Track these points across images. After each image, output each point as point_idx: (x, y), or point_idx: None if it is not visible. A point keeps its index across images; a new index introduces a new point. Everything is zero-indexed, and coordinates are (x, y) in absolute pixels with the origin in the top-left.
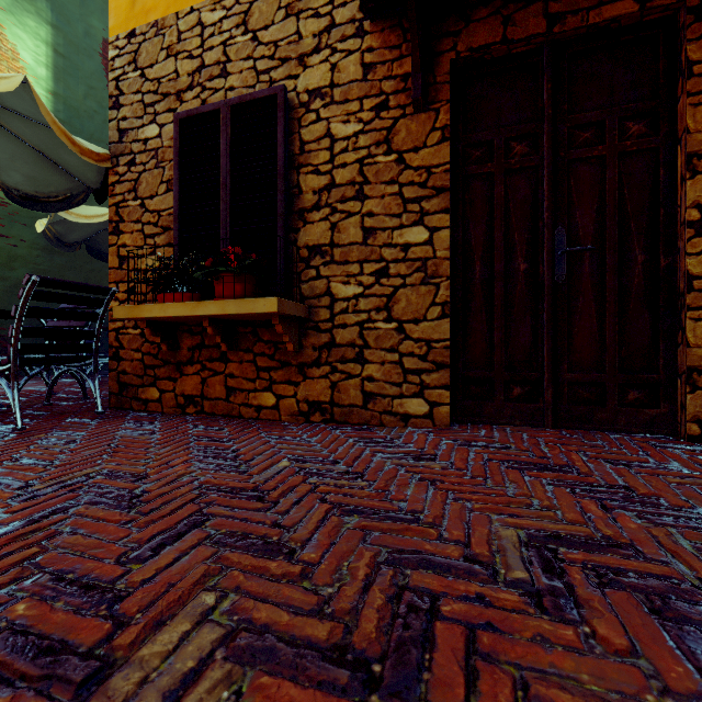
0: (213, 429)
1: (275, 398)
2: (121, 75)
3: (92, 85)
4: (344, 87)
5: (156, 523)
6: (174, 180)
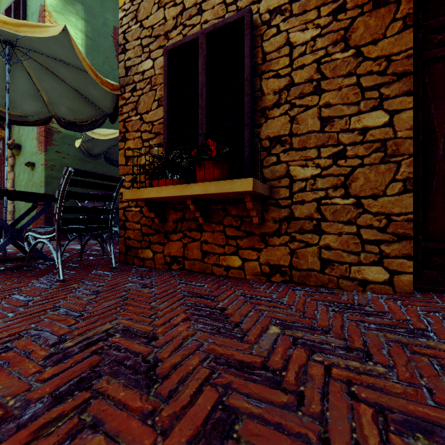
0: (195, 285)
1: (241, 261)
2: (126, 28)
3: (107, 55)
4: (302, 0)
5: (180, 421)
6: (164, 96)
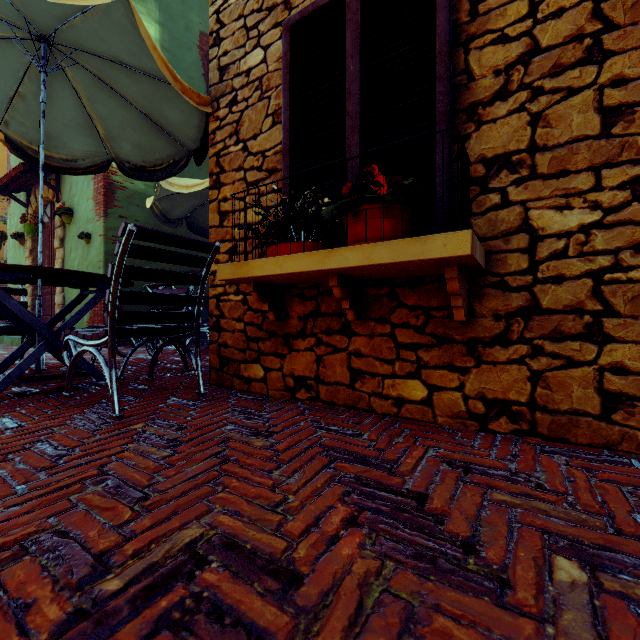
0: (345, 433)
1: (426, 389)
2: (221, 5)
3: (191, 75)
4: None
5: None
6: (284, 105)
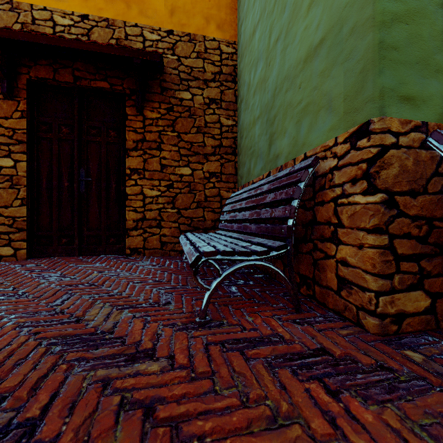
0: None
1: None
2: None
3: None
4: None
5: None
6: None
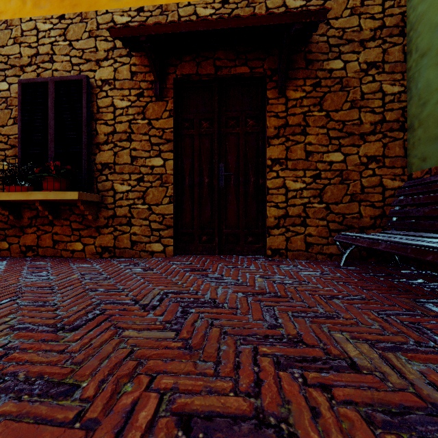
0: (41, 263)
1: (83, 245)
2: None
3: None
4: (121, 81)
5: None
6: (18, 118)
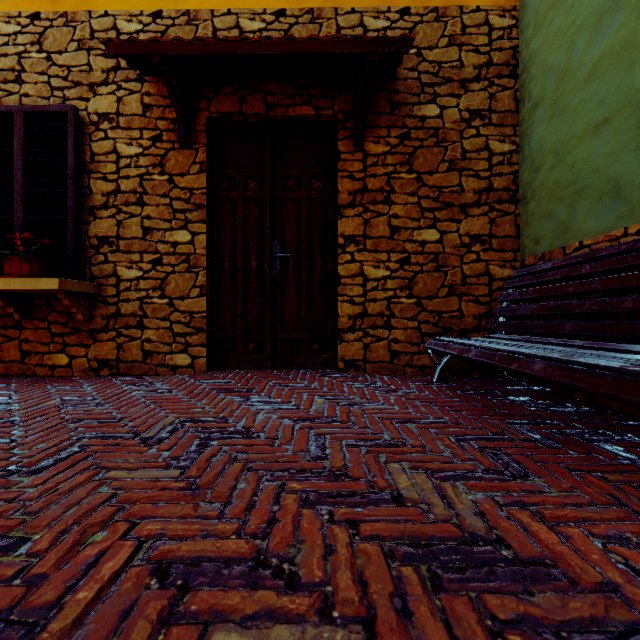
0: (1, 385)
1: (69, 358)
2: None
3: None
4: (128, 117)
5: None
6: None
